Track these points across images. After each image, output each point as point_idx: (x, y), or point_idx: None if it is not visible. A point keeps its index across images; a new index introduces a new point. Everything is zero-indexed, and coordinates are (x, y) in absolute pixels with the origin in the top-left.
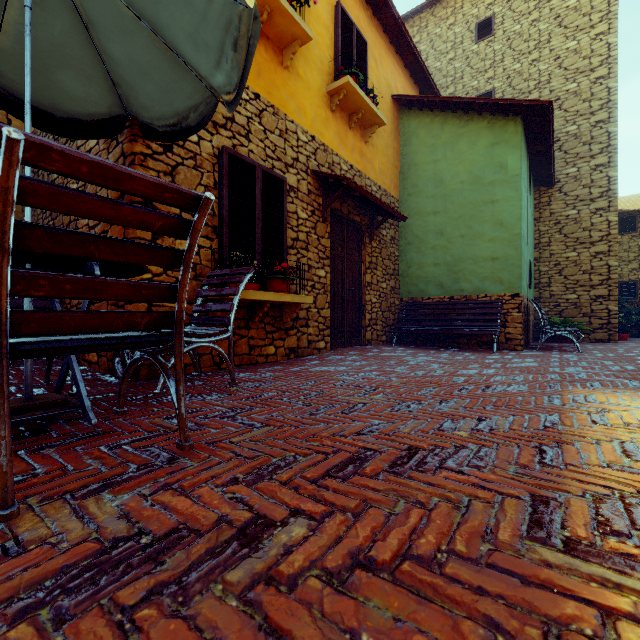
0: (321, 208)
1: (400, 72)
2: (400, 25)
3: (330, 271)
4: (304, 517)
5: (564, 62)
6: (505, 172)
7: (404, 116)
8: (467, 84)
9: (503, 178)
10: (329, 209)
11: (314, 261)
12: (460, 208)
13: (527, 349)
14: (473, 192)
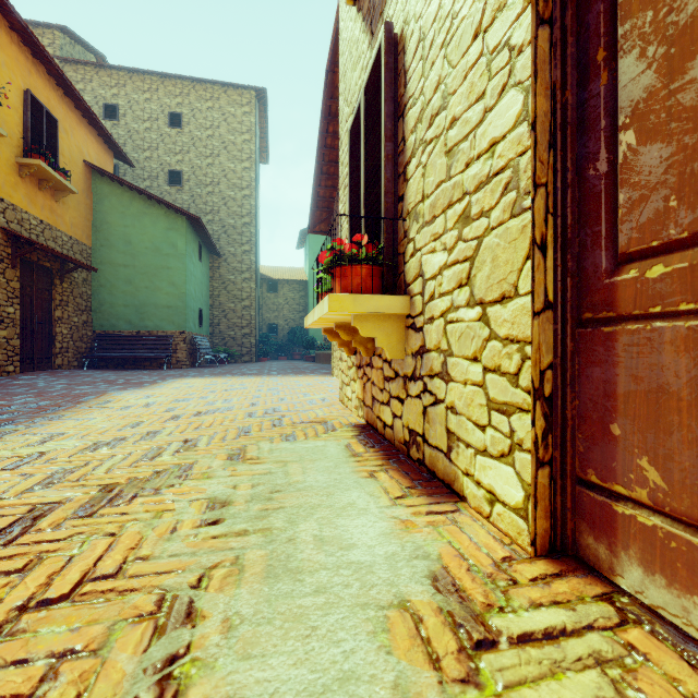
0: (10, 257)
1: (93, 140)
2: (92, 113)
3: (19, 308)
4: (43, 397)
5: (228, 175)
6: (176, 250)
7: (97, 179)
8: (162, 156)
9: (175, 254)
10: (19, 257)
11: (3, 300)
12: (145, 267)
13: (192, 367)
14: (155, 258)
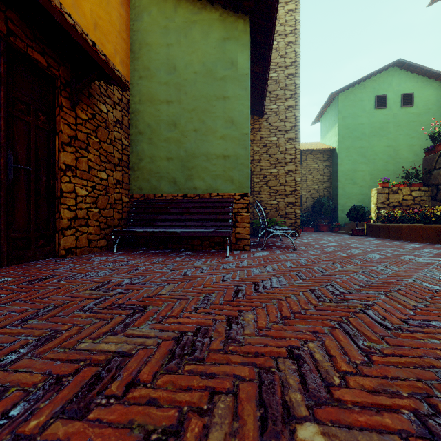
0: None
1: None
2: None
3: None
4: None
5: None
6: (235, 69)
7: None
8: None
9: (234, 75)
10: None
11: None
12: (193, 100)
13: (253, 247)
14: (206, 85)
